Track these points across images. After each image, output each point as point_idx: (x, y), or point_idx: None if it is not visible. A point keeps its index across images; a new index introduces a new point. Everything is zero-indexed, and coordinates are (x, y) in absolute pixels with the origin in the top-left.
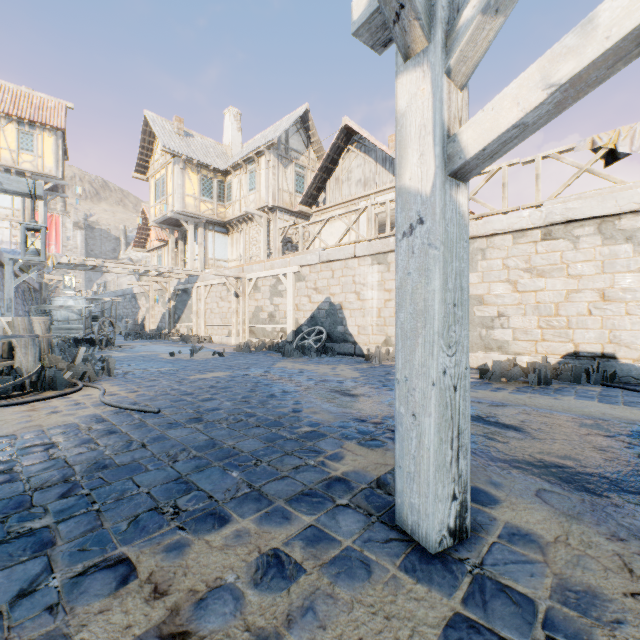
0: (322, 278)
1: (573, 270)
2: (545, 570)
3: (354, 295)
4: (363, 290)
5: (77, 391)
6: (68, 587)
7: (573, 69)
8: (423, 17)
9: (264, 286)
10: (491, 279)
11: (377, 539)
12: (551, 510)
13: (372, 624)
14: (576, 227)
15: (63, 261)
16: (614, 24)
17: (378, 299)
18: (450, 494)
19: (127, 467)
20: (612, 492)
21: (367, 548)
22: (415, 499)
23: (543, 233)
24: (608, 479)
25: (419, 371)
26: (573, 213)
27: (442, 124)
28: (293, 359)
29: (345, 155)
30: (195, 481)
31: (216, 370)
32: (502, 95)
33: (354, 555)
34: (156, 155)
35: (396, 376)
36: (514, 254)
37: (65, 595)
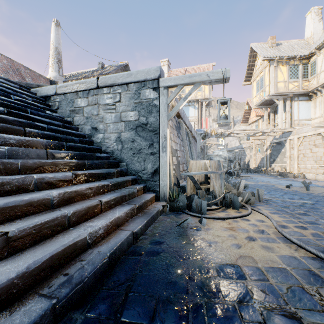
0: None
1: None
2: None
3: None
4: None
5: (249, 214)
6: None
7: None
8: None
9: None
10: None
11: None
12: None
13: None
14: None
15: (218, 131)
16: None
17: None
18: None
19: None
20: None
21: None
22: None
23: None
24: None
25: None
26: None
27: None
28: None
29: None
30: None
31: None
32: None
33: None
34: (256, 67)
35: None
36: None
37: None
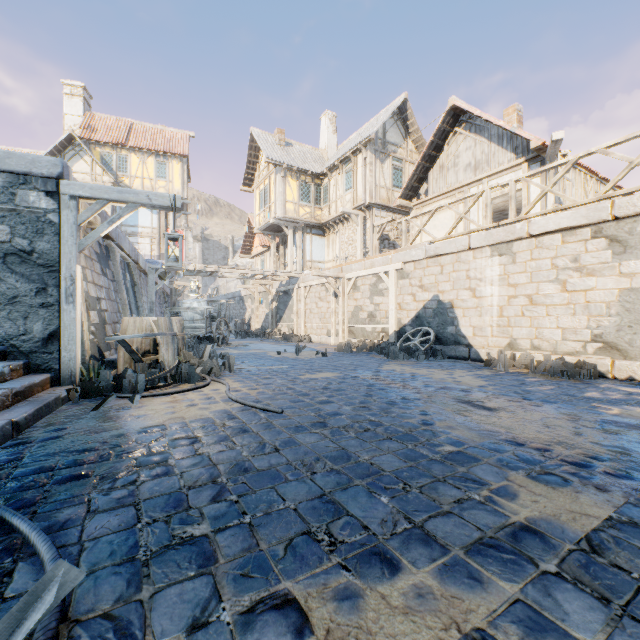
0: (428, 274)
1: None
2: None
3: (468, 292)
4: (479, 286)
5: (207, 385)
6: (240, 627)
7: None
8: None
9: (363, 285)
10: None
11: None
12: None
13: None
14: None
15: (190, 268)
16: None
17: (499, 296)
18: None
19: (267, 473)
20: None
21: None
22: None
23: None
24: None
25: None
26: None
27: None
28: (399, 361)
29: (451, 139)
30: (341, 502)
31: (324, 370)
32: None
33: None
34: (260, 167)
35: None
36: None
37: (239, 639)
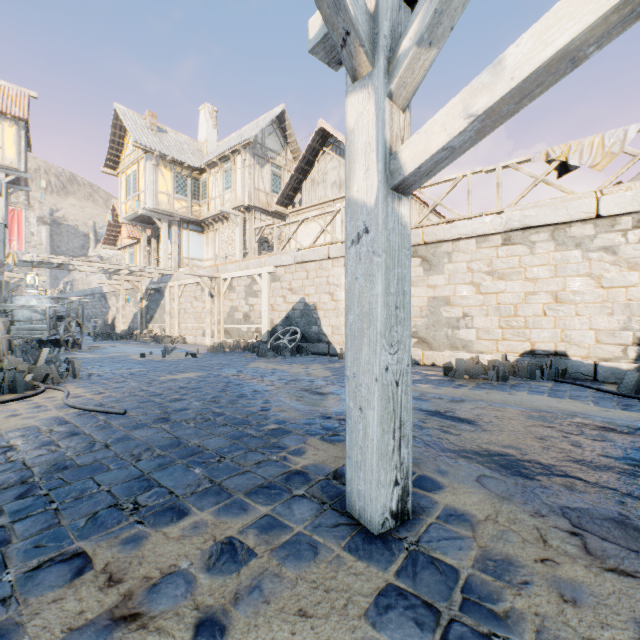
0: (297, 279)
1: (530, 274)
2: (472, 544)
3: (328, 296)
4: (337, 291)
5: (39, 394)
6: (22, 581)
7: (487, 103)
8: (367, 44)
9: (239, 286)
10: (457, 281)
11: (327, 524)
12: (487, 493)
13: (312, 597)
14: (532, 233)
15: (25, 259)
16: (517, 67)
17: None
18: (392, 480)
19: (88, 467)
20: (543, 476)
21: (317, 532)
22: (362, 486)
23: (503, 238)
24: (542, 464)
25: (365, 368)
26: (530, 220)
27: (384, 143)
28: (267, 359)
29: (321, 157)
30: (157, 478)
31: (188, 371)
32: (433, 120)
33: (304, 539)
34: (127, 150)
35: (346, 373)
36: (477, 258)
37: (19, 588)
